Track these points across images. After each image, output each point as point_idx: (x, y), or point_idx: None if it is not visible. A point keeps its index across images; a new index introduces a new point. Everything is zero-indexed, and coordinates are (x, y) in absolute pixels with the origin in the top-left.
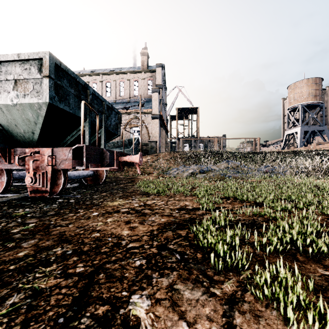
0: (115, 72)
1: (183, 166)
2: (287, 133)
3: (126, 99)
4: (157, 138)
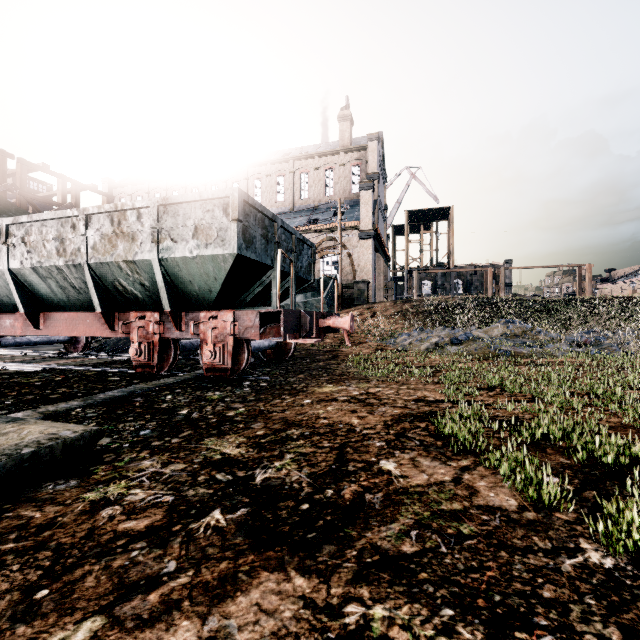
0: (293, 156)
1: (421, 330)
2: None
3: (312, 205)
4: (369, 273)
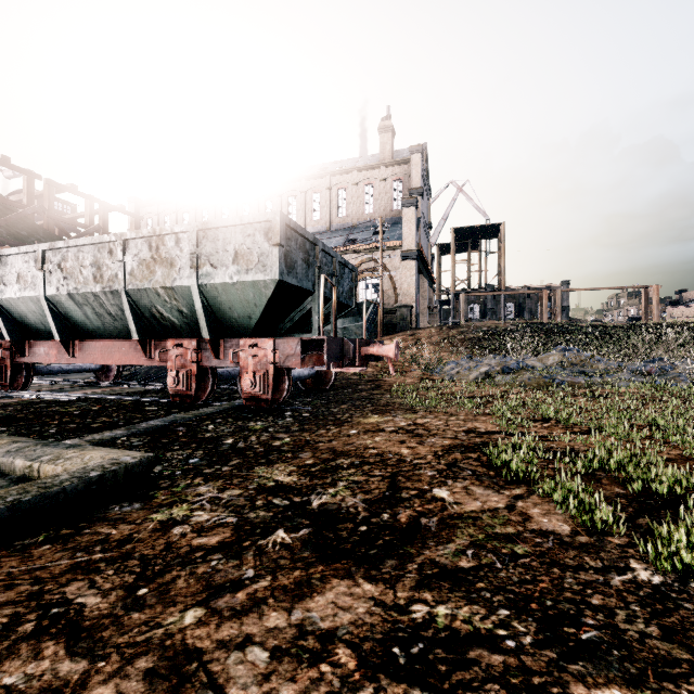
0: (330, 171)
1: (469, 359)
2: None
3: (351, 223)
4: (413, 297)
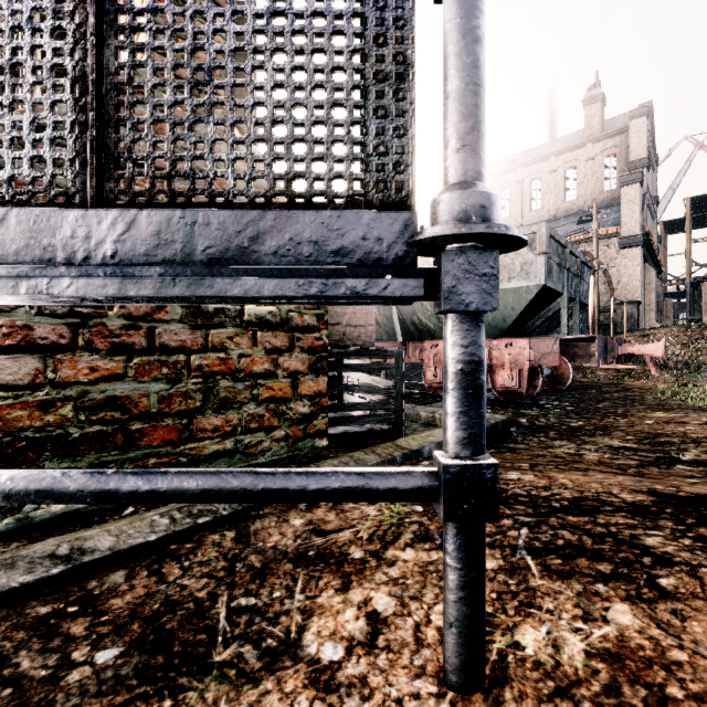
0: (521, 163)
1: None
2: None
3: (546, 215)
4: (636, 291)
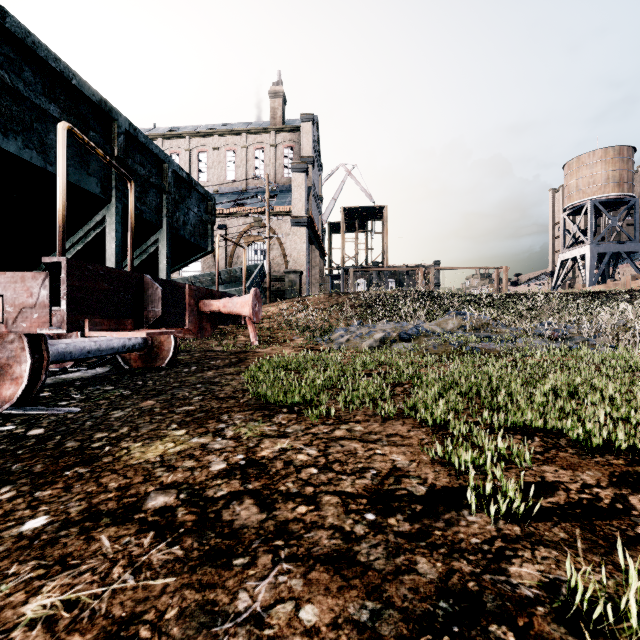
0: (218, 131)
1: (360, 325)
2: (562, 258)
3: (240, 188)
4: (303, 265)
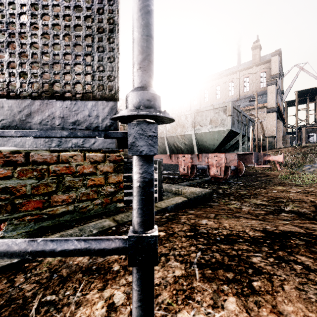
0: (225, 74)
1: None
2: None
3: (236, 98)
4: (274, 132)
